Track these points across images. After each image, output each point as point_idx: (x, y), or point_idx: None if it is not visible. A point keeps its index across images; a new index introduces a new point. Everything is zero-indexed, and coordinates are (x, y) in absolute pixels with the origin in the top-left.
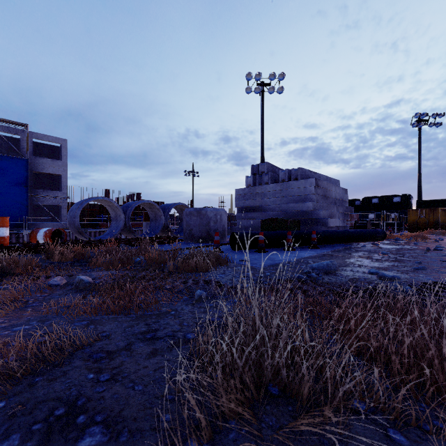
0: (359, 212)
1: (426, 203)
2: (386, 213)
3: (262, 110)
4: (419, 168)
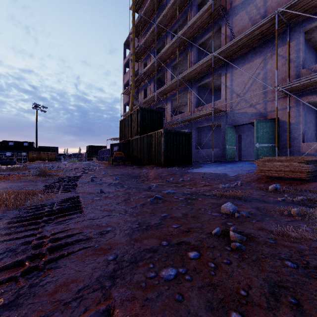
0: None
1: (38, 149)
2: (19, 152)
3: None
4: (36, 131)
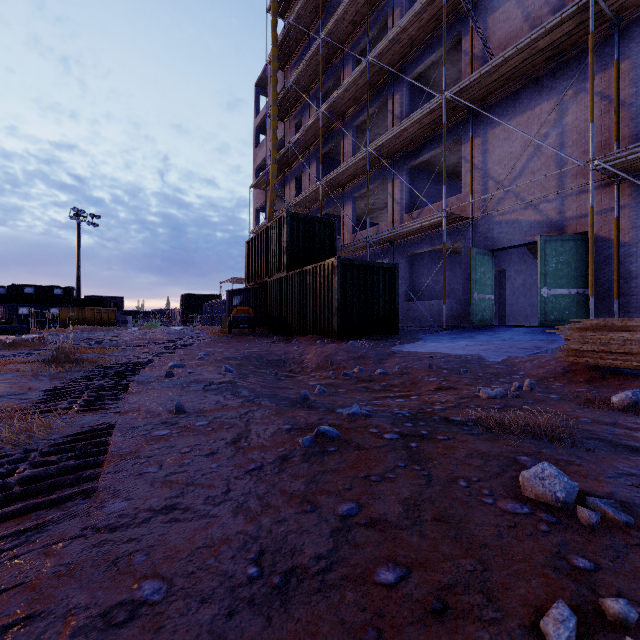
0: (5, 304)
1: (81, 301)
2: (45, 308)
3: None
4: (78, 264)
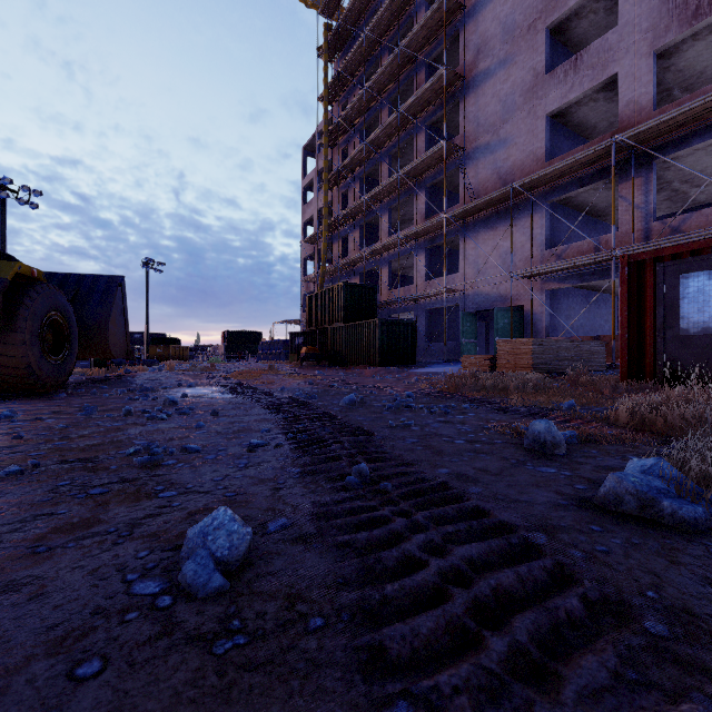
0: None
1: (157, 340)
2: None
3: (4, 217)
4: (147, 306)
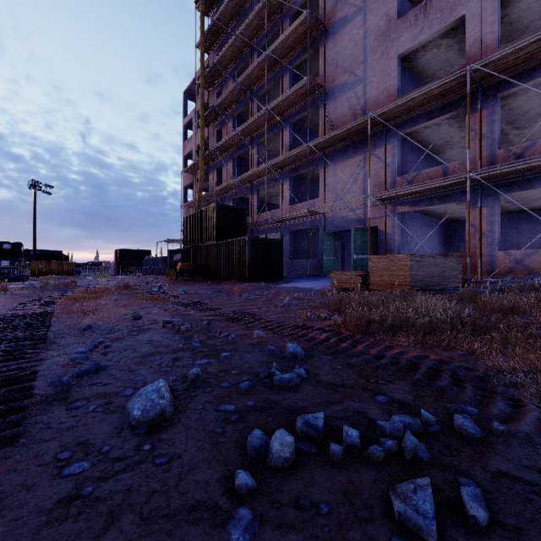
0: None
1: (42, 256)
2: None
3: None
4: (35, 225)
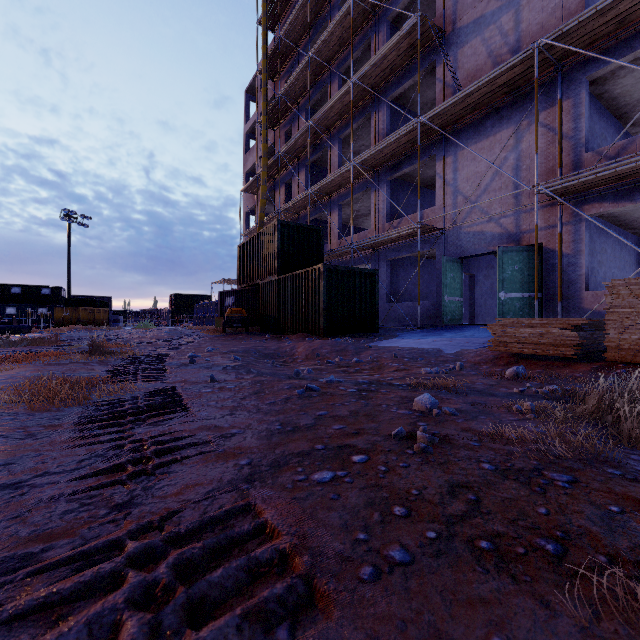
0: None
1: (73, 301)
2: (33, 308)
3: None
4: (69, 264)
